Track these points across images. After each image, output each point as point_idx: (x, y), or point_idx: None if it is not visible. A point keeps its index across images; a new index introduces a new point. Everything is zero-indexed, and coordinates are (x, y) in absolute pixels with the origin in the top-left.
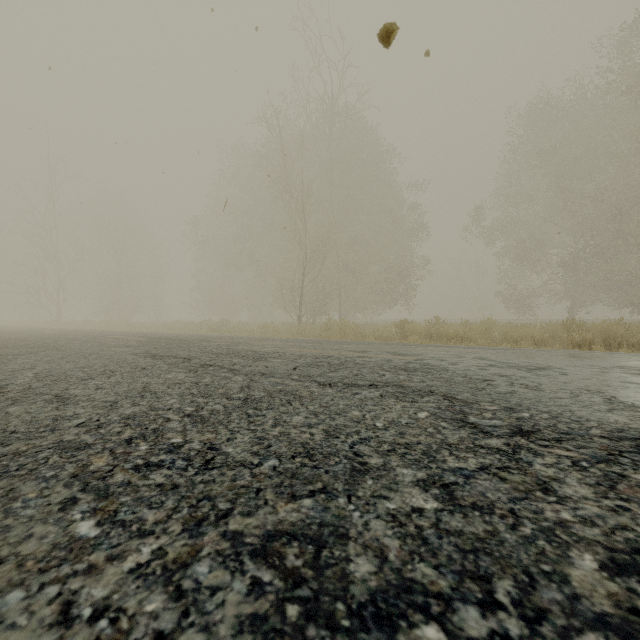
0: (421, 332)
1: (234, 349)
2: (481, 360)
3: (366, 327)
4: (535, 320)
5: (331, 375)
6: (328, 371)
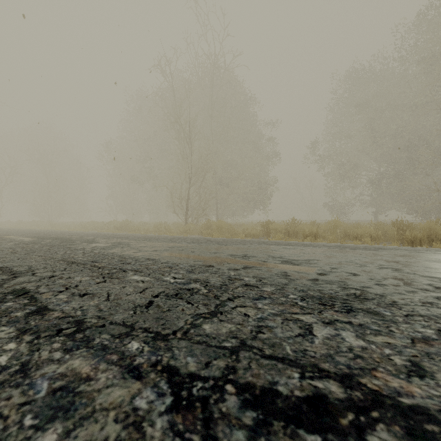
0: (280, 230)
1: (102, 254)
2: (399, 273)
3: (237, 226)
4: (350, 220)
5: (209, 332)
6: (204, 313)
